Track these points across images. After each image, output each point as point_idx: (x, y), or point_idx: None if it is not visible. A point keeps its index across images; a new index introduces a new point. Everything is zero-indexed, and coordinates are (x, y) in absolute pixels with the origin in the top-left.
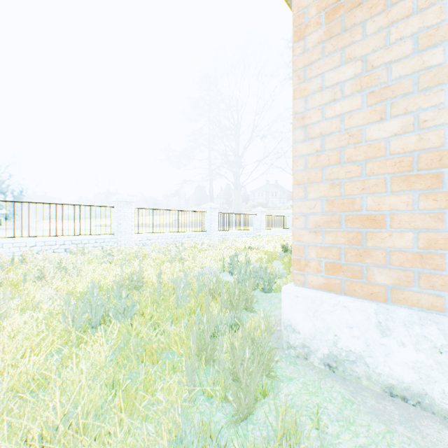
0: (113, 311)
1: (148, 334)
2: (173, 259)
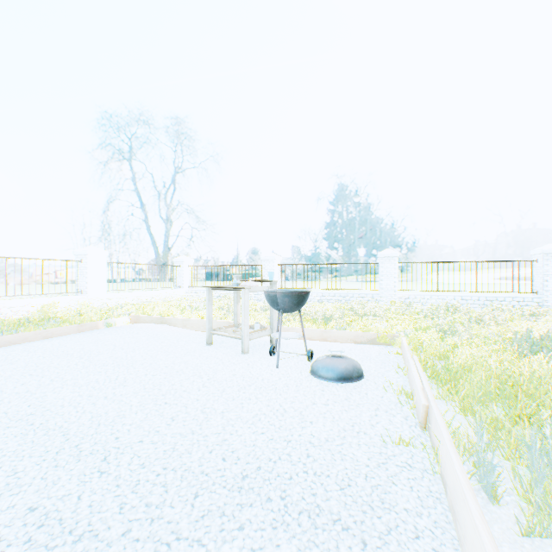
0: (547, 350)
1: None
2: None
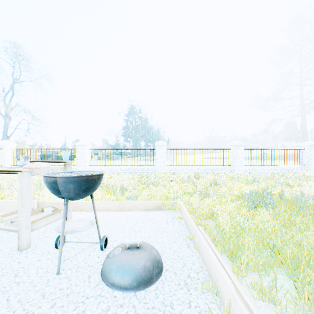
0: (263, 203)
1: (287, 216)
2: (281, 184)
